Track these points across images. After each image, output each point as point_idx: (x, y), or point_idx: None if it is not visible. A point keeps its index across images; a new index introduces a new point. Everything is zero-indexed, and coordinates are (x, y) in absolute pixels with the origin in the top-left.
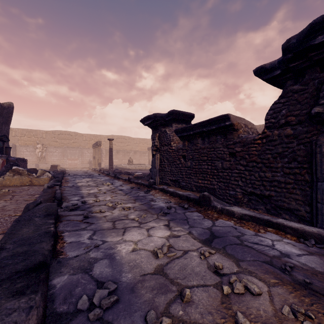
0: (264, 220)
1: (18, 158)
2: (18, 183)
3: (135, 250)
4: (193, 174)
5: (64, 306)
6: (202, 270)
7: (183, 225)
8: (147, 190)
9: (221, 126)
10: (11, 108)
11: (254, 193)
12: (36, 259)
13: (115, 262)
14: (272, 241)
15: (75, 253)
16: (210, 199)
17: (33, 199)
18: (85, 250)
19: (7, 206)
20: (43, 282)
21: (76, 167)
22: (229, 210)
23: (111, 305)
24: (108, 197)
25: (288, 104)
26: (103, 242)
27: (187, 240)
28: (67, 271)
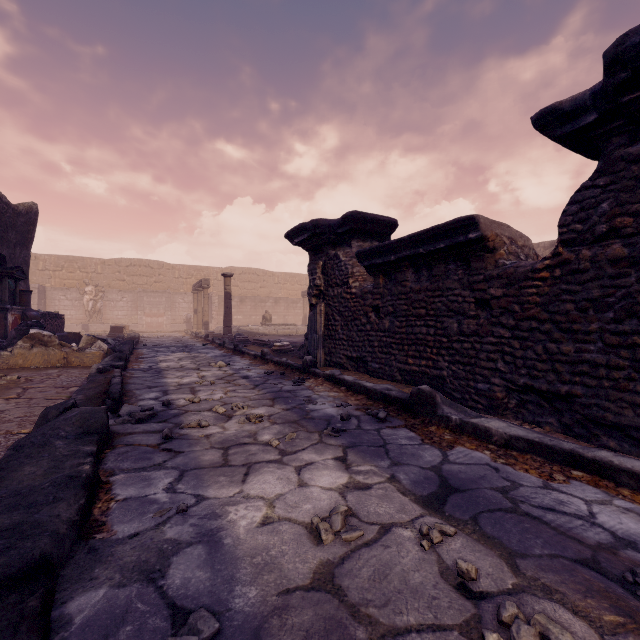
0: (562, 452)
1: (47, 313)
2: (41, 363)
3: (268, 522)
4: (395, 345)
5: None
6: (428, 581)
7: (376, 458)
8: (298, 377)
9: (459, 243)
10: (33, 213)
11: (534, 389)
12: (33, 549)
13: (220, 553)
14: (586, 503)
15: (131, 527)
16: (434, 401)
17: (64, 397)
18: (155, 521)
19: (8, 411)
20: (29, 623)
21: (160, 330)
22: (479, 427)
23: None
24: (218, 392)
25: (616, 188)
26: (197, 500)
27: (388, 498)
28: (107, 575)
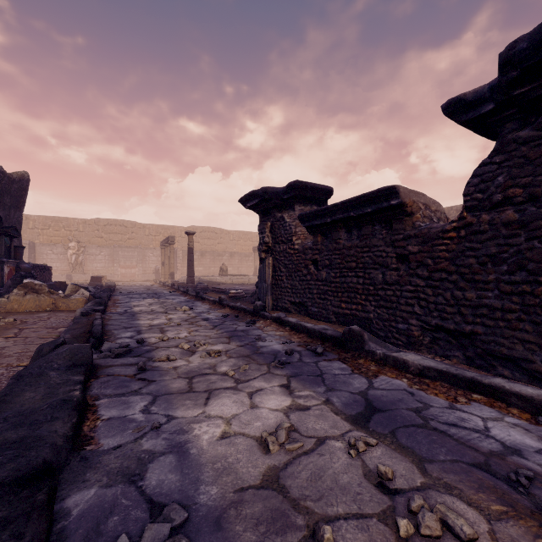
0: (464, 379)
1: (37, 265)
2: (33, 307)
3: (226, 437)
4: (331, 293)
5: None
6: (354, 481)
7: (314, 385)
8: (250, 319)
9: (383, 208)
10: (25, 181)
11: (444, 328)
12: (37, 457)
13: (187, 461)
14: (483, 420)
15: (115, 441)
16: (362, 338)
17: (54, 336)
18: (134, 436)
19: (8, 348)
20: (39, 512)
21: (133, 279)
22: (398, 359)
23: None
24: (183, 332)
25: (509, 164)
26: (168, 419)
27: (323, 417)
28: (96, 478)
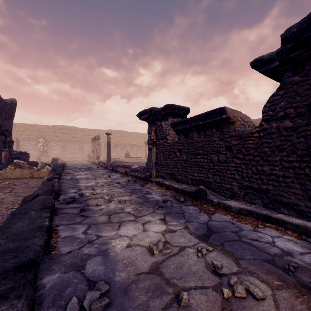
0: (262, 215)
1: (21, 152)
2: (19, 176)
3: (130, 246)
4: (188, 167)
5: (52, 309)
6: (200, 269)
7: (178, 219)
8: (143, 183)
9: (218, 120)
10: (14, 103)
11: (251, 187)
12: (26, 256)
13: (108, 259)
14: (271, 237)
15: (68, 248)
16: (206, 193)
17: (31, 192)
18: (78, 246)
19: (6, 198)
20: (29, 284)
21: (76, 160)
22: (226, 204)
23: (102, 309)
24: (105, 189)
25: (287, 95)
26: (97, 237)
27: (183, 236)
28: (58, 268)
